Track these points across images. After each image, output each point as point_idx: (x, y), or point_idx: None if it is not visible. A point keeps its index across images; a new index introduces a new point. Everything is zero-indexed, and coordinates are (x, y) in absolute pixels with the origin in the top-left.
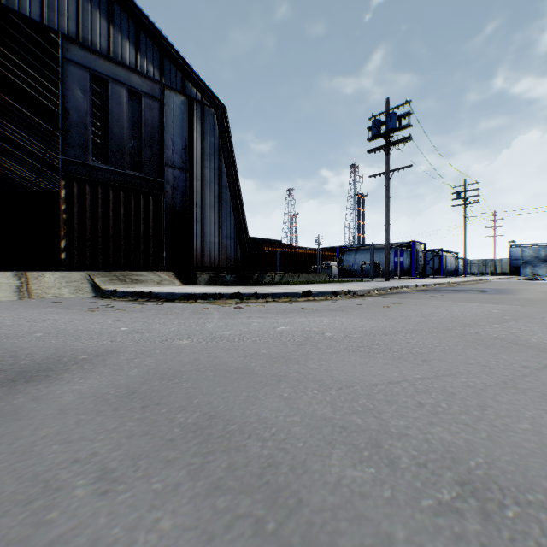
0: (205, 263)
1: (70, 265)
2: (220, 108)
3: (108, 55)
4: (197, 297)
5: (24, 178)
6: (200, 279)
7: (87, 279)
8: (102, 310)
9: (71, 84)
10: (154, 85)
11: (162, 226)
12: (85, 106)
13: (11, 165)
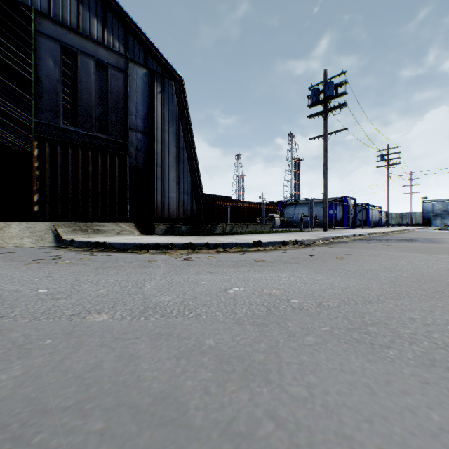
0: (165, 215)
1: (42, 217)
2: (178, 80)
3: (77, 30)
4: (150, 248)
5: (15, 144)
6: (157, 229)
7: (51, 229)
8: (45, 262)
9: (43, 54)
10: (119, 58)
11: (127, 183)
12: (56, 75)
13: (4, 133)
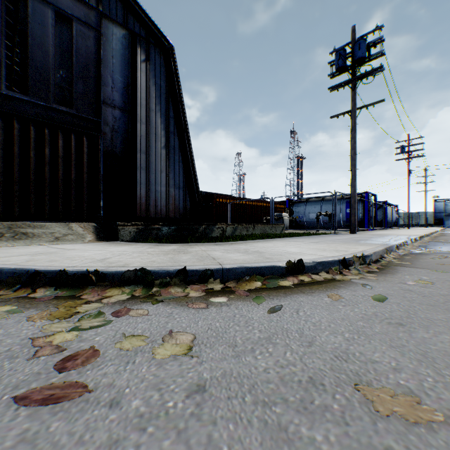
0: (151, 214)
1: None
2: (168, 47)
3: None
4: (44, 281)
5: None
6: (122, 232)
7: None
8: None
9: None
10: (88, 11)
11: (99, 172)
12: None
13: None
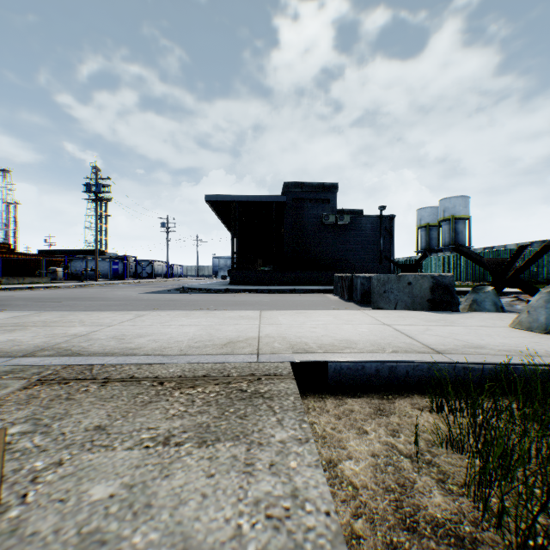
0: None
1: None
2: None
3: None
4: None
5: None
6: None
7: None
8: None
9: None
10: None
11: None
12: None
13: None
